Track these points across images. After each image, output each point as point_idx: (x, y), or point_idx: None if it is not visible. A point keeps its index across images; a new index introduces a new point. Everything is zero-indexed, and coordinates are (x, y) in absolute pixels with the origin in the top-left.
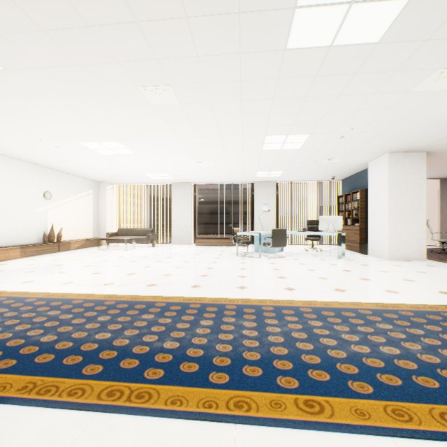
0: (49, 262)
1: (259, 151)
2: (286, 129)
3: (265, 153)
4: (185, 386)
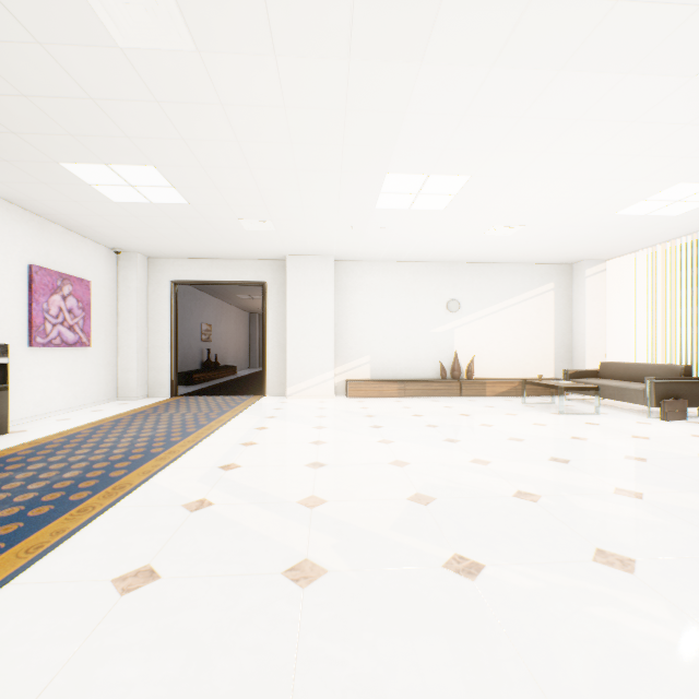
0: (387, 409)
1: None
2: None
3: None
4: None
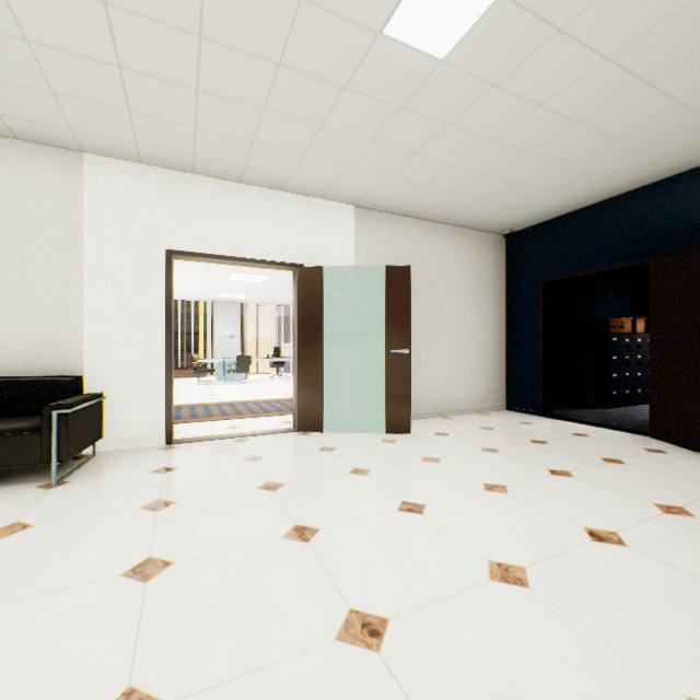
0: None
1: (225, 280)
2: (250, 272)
3: (231, 282)
4: (204, 418)
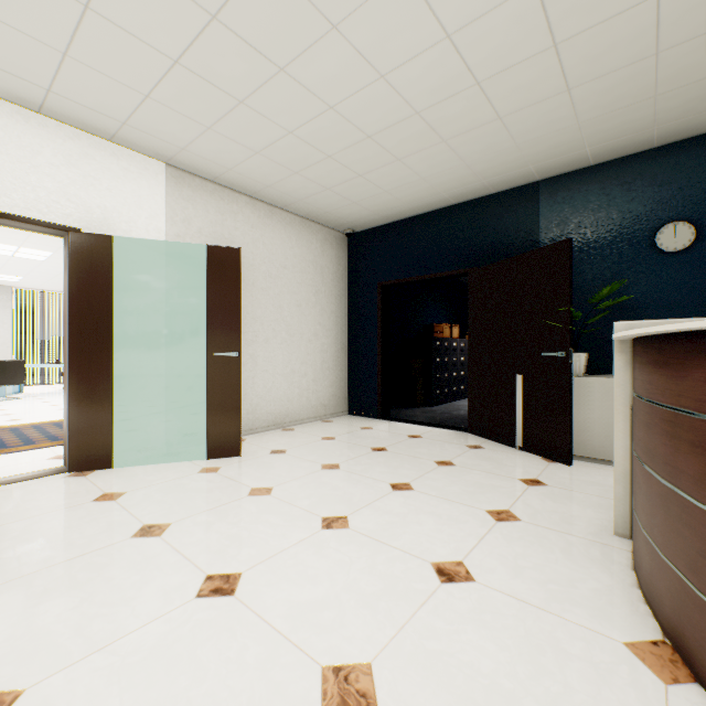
0: None
1: None
2: (16, 242)
3: None
4: None
